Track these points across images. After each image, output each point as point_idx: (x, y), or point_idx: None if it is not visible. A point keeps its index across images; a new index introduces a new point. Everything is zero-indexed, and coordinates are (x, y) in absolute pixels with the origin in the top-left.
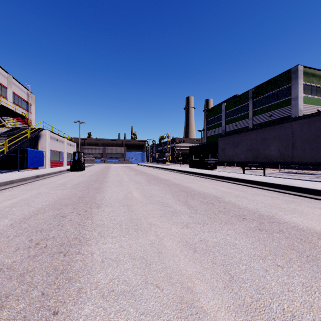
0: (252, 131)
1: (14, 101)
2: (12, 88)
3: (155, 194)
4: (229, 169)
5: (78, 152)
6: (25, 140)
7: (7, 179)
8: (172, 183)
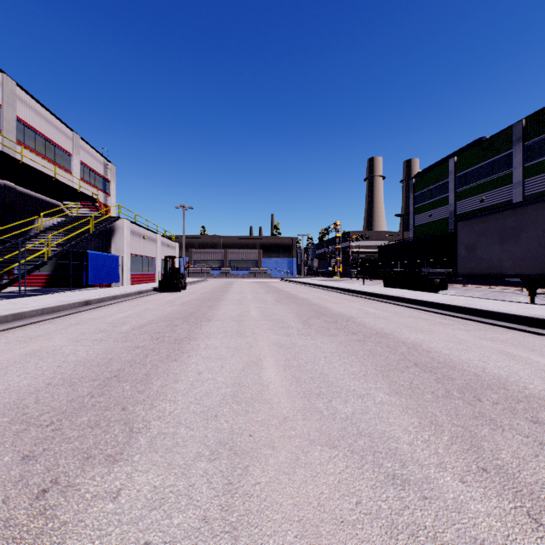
0: None
1: (83, 176)
2: (79, 154)
3: (332, 379)
4: (476, 291)
5: (172, 256)
6: (85, 236)
7: (10, 311)
8: (365, 328)
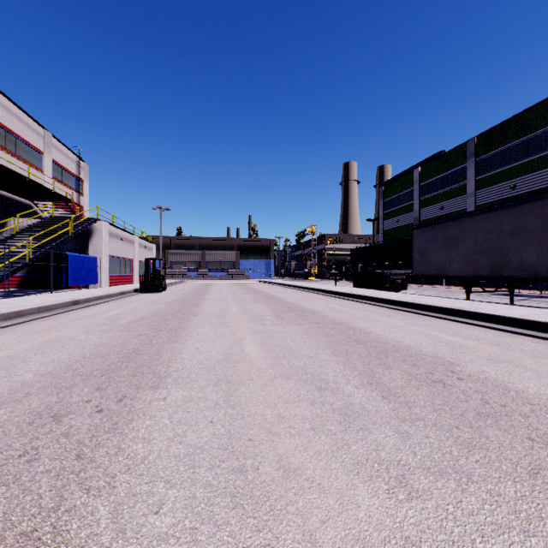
0: (488, 214)
1: (55, 175)
2: (51, 153)
3: (294, 349)
4: (431, 291)
5: (153, 258)
6: (65, 238)
7: (12, 309)
8: (326, 319)
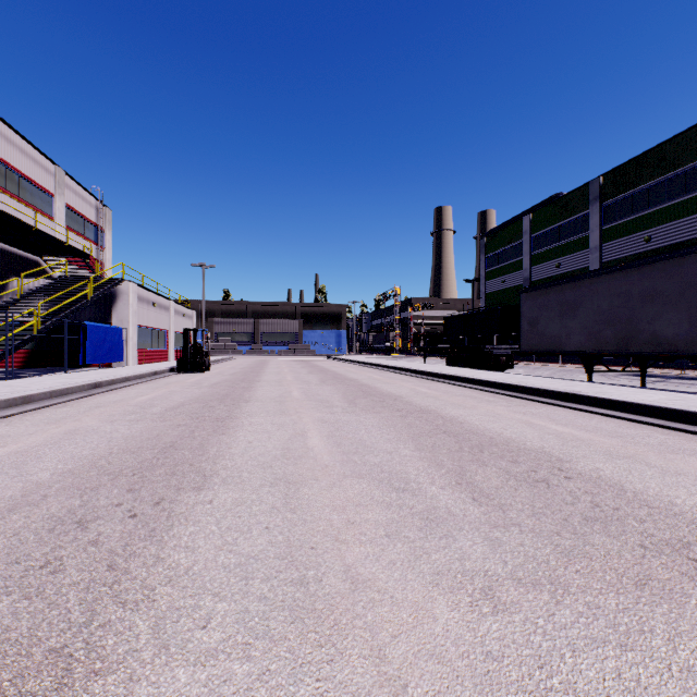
0: (613, 274)
1: (69, 224)
2: (64, 195)
3: (369, 443)
4: (545, 370)
5: (194, 329)
6: (82, 303)
7: (18, 393)
8: (410, 406)
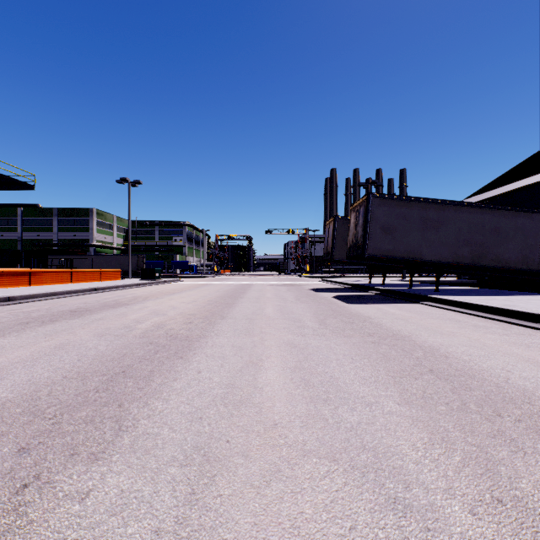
0: (75, 256)
1: None
2: None
3: None
4: None
5: None
6: None
7: None
8: None
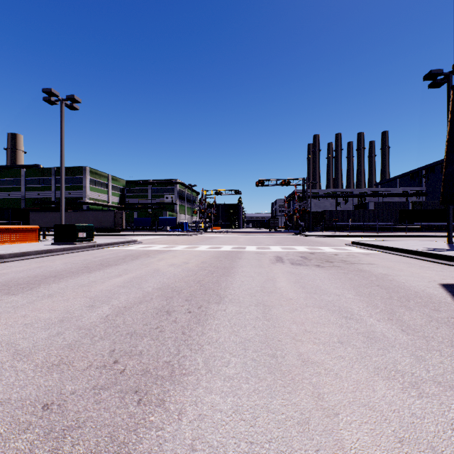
0: (54, 212)
1: None
2: None
3: None
4: None
5: None
6: None
7: None
8: None
